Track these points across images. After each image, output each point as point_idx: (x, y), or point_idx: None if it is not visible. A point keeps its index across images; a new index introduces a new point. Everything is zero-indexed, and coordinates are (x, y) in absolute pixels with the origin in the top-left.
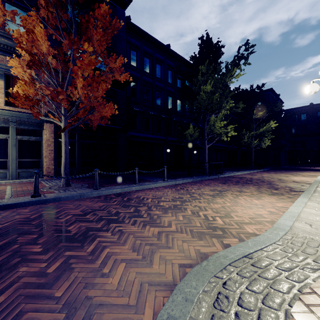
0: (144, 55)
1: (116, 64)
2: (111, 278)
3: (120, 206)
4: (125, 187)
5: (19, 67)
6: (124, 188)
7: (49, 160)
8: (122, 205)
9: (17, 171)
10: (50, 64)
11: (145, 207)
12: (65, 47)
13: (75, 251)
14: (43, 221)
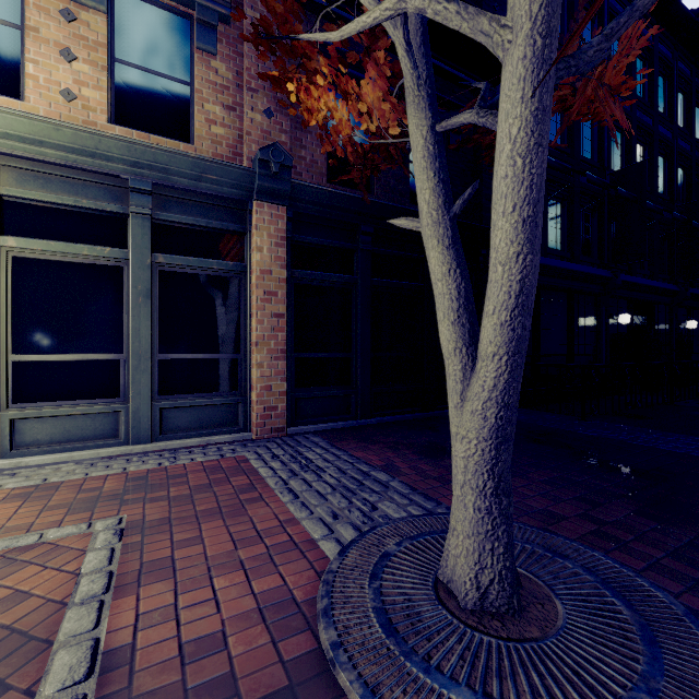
0: None
1: None
2: None
3: None
4: None
5: None
6: None
7: (271, 358)
8: None
9: (157, 406)
10: None
11: None
12: None
13: None
14: None
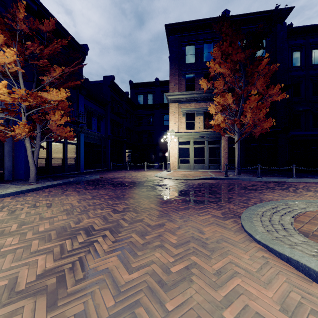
0: (312, 48)
1: (274, 91)
2: (267, 196)
3: (275, 186)
4: (282, 178)
5: (220, 115)
6: (280, 179)
7: (224, 159)
8: (277, 186)
9: (208, 165)
10: (232, 108)
11: (293, 188)
12: (236, 89)
13: (253, 191)
14: (235, 184)
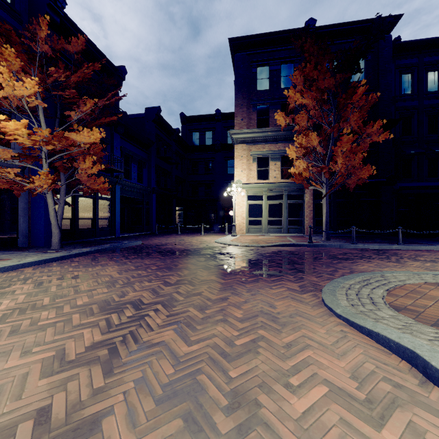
0: (427, 70)
1: (374, 128)
2: (360, 267)
3: (374, 254)
4: (384, 245)
5: (302, 161)
6: (382, 246)
7: (309, 219)
8: (376, 254)
9: (288, 228)
10: (318, 151)
11: (397, 257)
12: (325, 125)
13: (343, 261)
14: (321, 252)
